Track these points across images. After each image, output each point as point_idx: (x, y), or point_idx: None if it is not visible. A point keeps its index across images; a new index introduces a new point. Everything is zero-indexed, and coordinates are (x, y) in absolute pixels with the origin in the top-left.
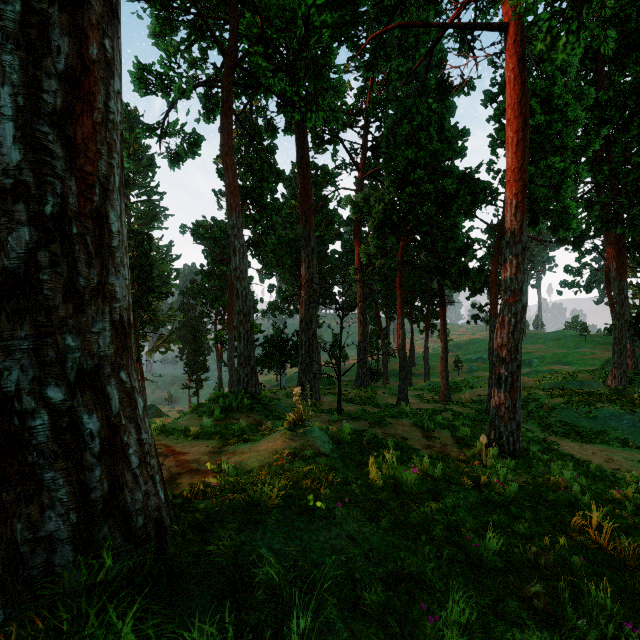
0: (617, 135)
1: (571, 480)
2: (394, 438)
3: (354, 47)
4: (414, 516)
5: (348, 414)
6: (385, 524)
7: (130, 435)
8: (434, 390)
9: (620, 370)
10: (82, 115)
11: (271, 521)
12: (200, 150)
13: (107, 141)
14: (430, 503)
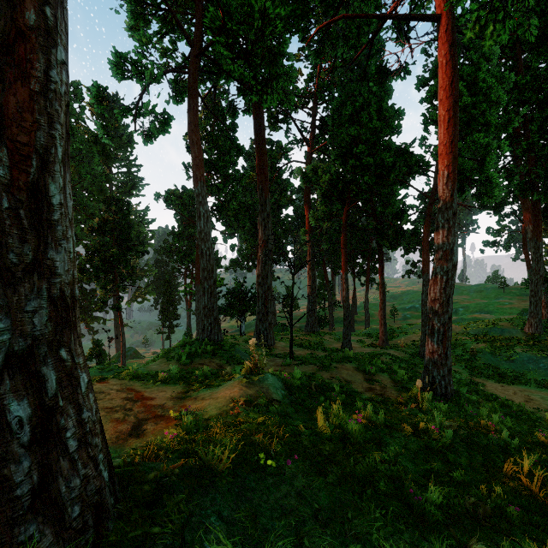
0: (534, 114)
1: (499, 423)
2: (339, 381)
3: (304, 39)
4: (360, 468)
5: (299, 358)
6: (333, 478)
7: (68, 417)
8: (373, 336)
9: (536, 319)
10: (16, 83)
11: (221, 485)
12: (170, 128)
13: (47, 111)
14: (374, 453)
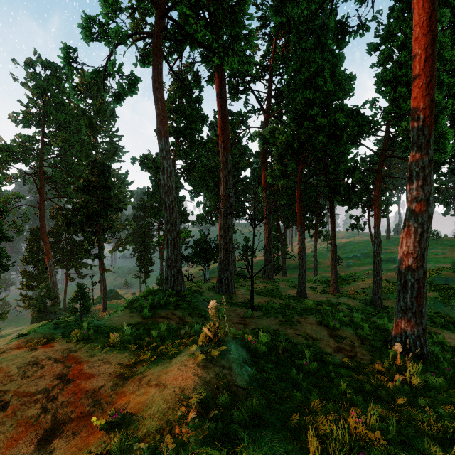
0: None
1: None
2: (305, 339)
3: (261, 18)
4: None
5: (259, 307)
6: None
7: None
8: (324, 283)
9: None
10: None
11: None
12: (137, 90)
13: None
14: None
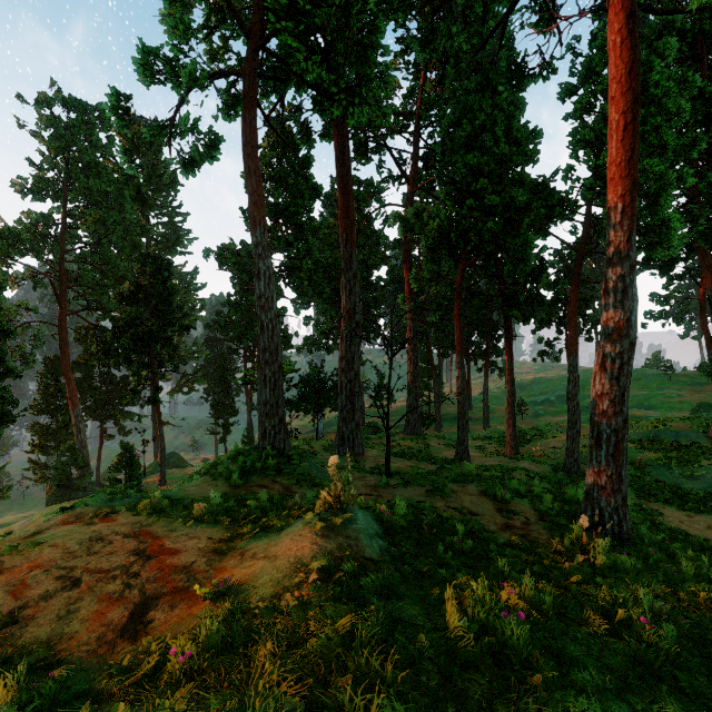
0: None
1: None
2: (461, 514)
3: (403, 39)
4: None
5: (398, 474)
6: None
7: None
8: (497, 440)
9: None
10: None
11: None
12: (219, 154)
13: None
14: (562, 694)
